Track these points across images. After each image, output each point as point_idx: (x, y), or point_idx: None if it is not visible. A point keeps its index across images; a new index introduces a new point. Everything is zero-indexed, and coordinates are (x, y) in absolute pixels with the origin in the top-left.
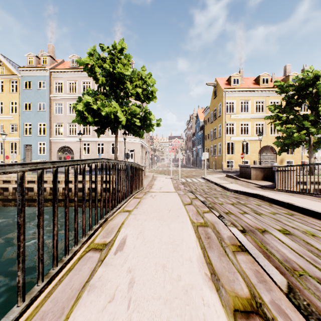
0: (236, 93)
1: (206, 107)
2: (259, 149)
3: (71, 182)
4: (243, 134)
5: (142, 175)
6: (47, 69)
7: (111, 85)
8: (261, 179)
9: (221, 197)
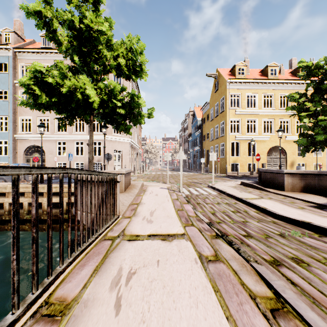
0: (242, 84)
1: (206, 103)
2: (267, 150)
3: (24, 194)
4: (249, 133)
5: (114, 191)
6: (10, 48)
7: (79, 52)
8: (300, 191)
9: (312, 259)
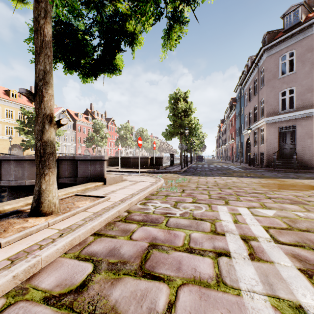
0: None
1: None
2: (9, 146)
3: None
4: None
5: None
6: None
7: None
8: None
9: None
